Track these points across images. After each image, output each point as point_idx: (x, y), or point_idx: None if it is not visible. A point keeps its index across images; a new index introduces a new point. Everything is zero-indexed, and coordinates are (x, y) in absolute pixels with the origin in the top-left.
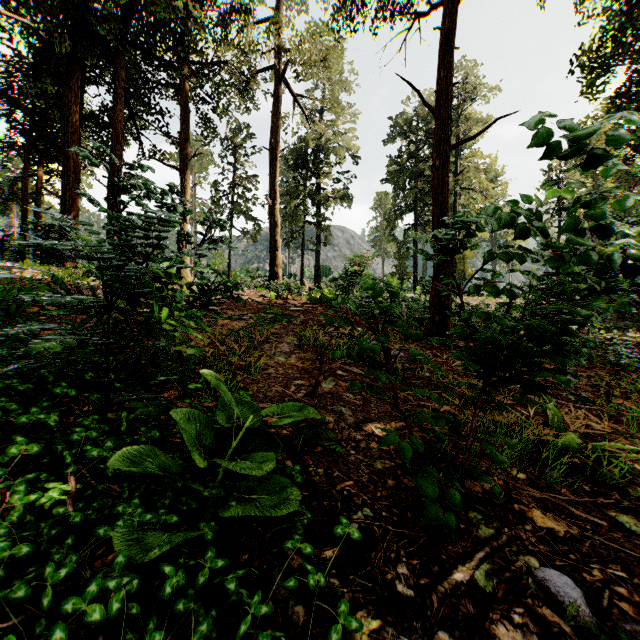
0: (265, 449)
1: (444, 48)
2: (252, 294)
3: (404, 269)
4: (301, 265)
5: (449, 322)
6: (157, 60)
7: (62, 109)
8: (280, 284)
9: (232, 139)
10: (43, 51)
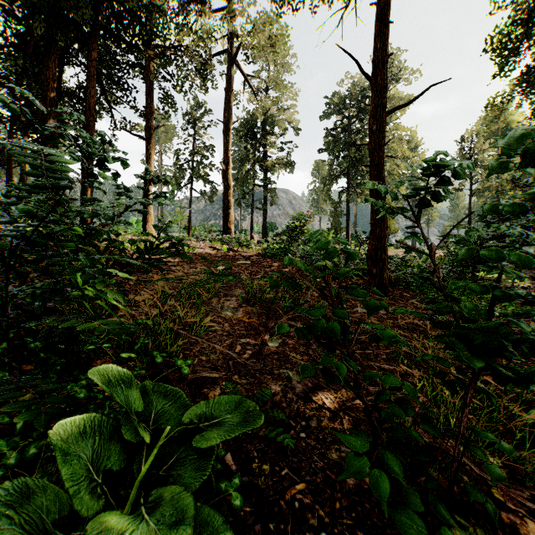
0: (194, 460)
1: (380, 22)
2: (207, 247)
3: (338, 225)
4: (251, 221)
5: (385, 274)
6: (125, 43)
7: (41, 85)
8: (232, 238)
9: (192, 114)
10: (26, 35)
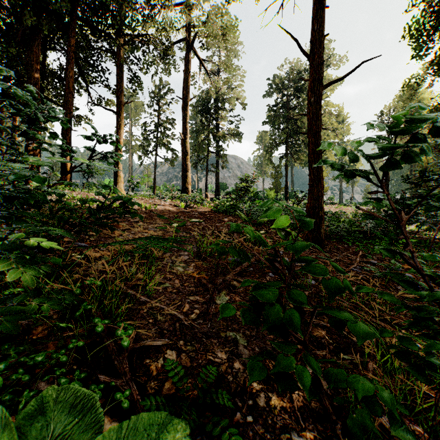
0: None
1: (318, 7)
2: (167, 204)
3: (278, 185)
4: (205, 182)
5: (322, 229)
6: (99, 32)
7: (27, 66)
8: (188, 197)
9: (156, 92)
10: (14, 24)
